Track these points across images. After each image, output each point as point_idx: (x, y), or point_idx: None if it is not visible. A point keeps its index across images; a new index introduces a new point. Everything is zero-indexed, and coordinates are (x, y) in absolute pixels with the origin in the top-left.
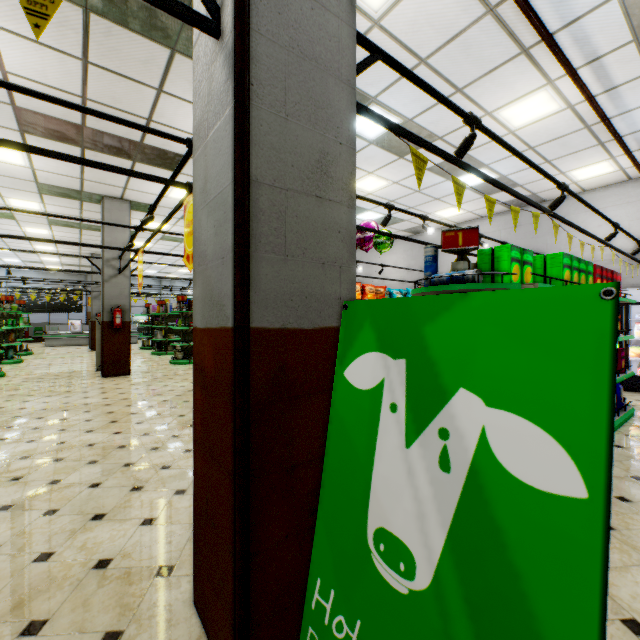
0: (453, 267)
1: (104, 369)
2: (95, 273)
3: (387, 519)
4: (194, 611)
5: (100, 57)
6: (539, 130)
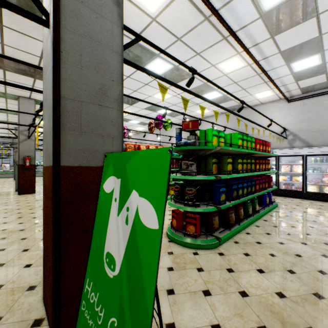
0: (188, 138)
1: (19, 190)
2: (14, 138)
3: (110, 248)
4: (43, 304)
5: (9, 23)
6: (237, 74)
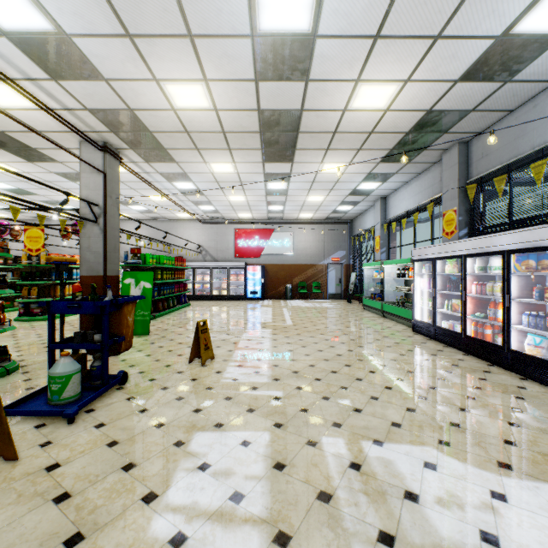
0: (134, 258)
1: None
2: None
3: None
4: None
5: None
6: (163, 203)
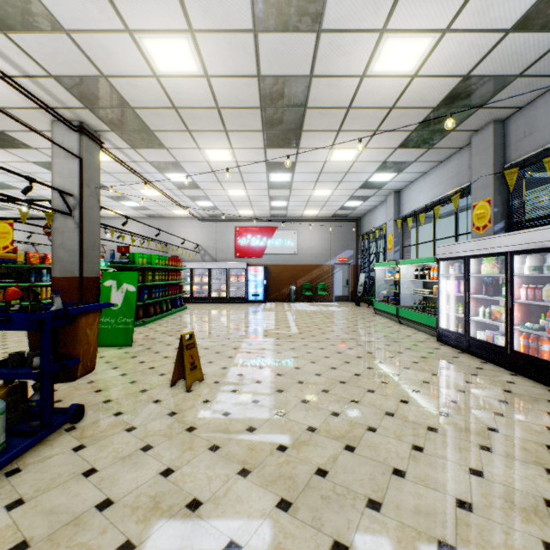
0: (121, 258)
1: None
2: None
3: (114, 302)
4: None
5: None
6: (156, 198)
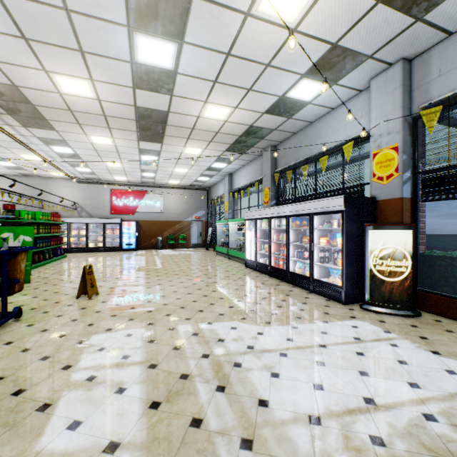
0: (7, 214)
1: None
2: None
3: None
4: None
5: None
6: (36, 161)
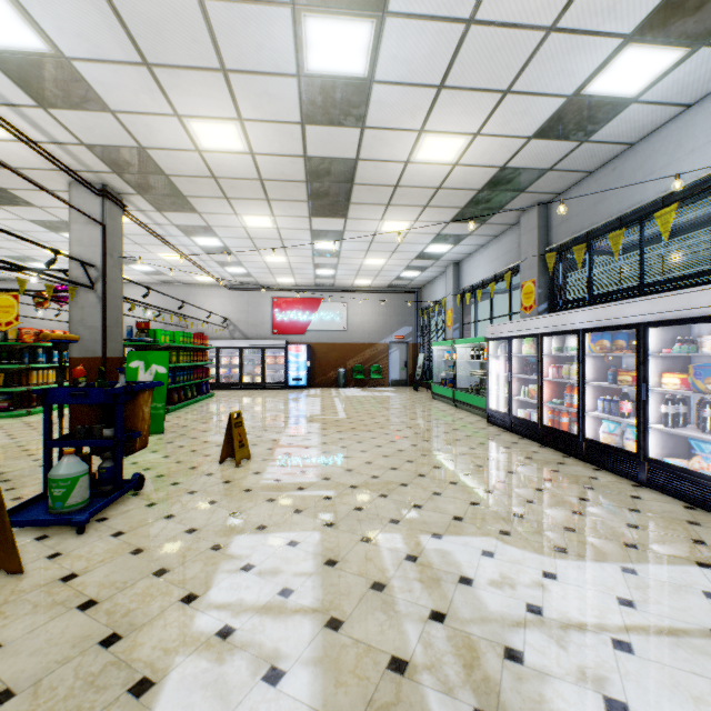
0: (141, 335)
1: None
2: None
3: None
4: None
5: None
6: (177, 262)
